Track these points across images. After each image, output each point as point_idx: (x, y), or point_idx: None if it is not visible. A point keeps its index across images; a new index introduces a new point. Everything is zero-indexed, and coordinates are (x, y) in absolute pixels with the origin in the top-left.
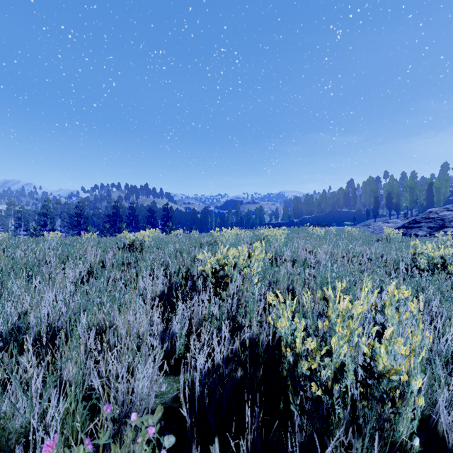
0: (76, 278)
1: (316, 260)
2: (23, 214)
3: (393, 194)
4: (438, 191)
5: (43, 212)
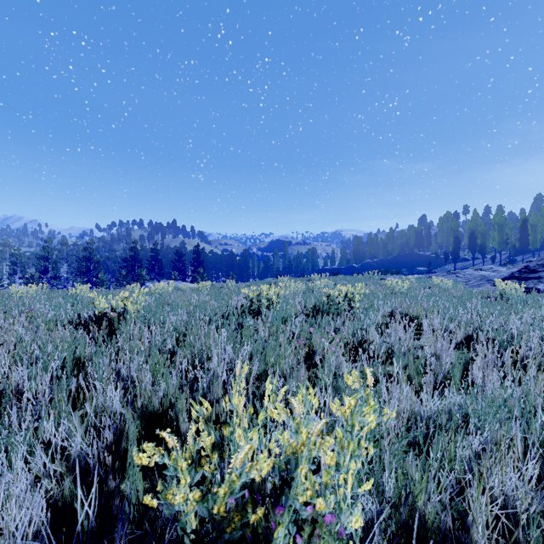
0: None
1: (436, 355)
2: (18, 257)
3: (478, 233)
4: (534, 229)
5: (43, 255)
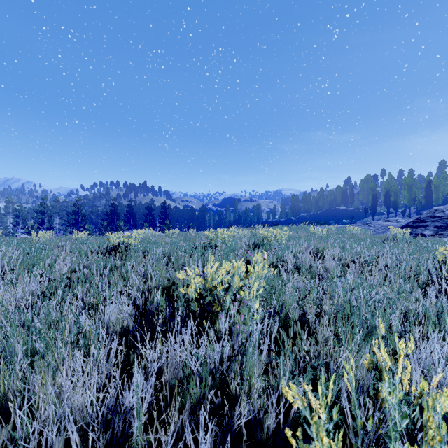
0: (26, 298)
1: (325, 268)
2: (20, 211)
3: (392, 192)
4: (437, 189)
5: (41, 210)
